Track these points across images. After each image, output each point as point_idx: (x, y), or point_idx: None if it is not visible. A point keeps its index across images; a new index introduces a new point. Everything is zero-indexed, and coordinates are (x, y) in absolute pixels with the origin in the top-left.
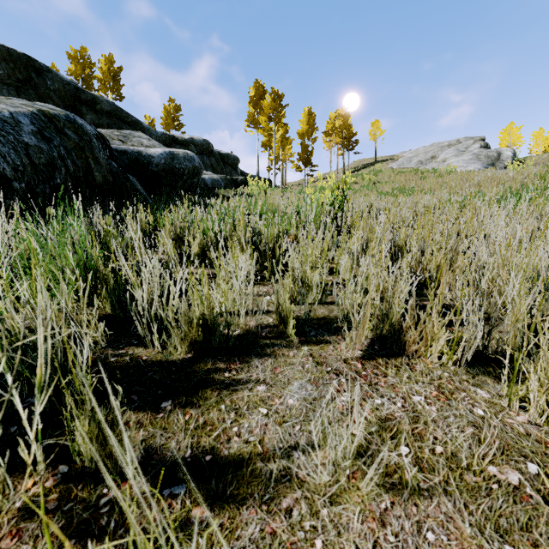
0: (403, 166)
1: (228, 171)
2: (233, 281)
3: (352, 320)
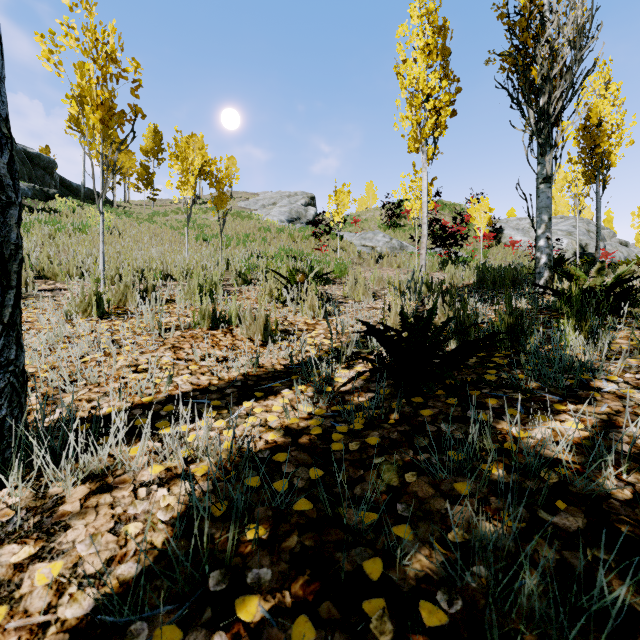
0: (250, 207)
1: (40, 174)
2: (30, 236)
3: (62, 245)
